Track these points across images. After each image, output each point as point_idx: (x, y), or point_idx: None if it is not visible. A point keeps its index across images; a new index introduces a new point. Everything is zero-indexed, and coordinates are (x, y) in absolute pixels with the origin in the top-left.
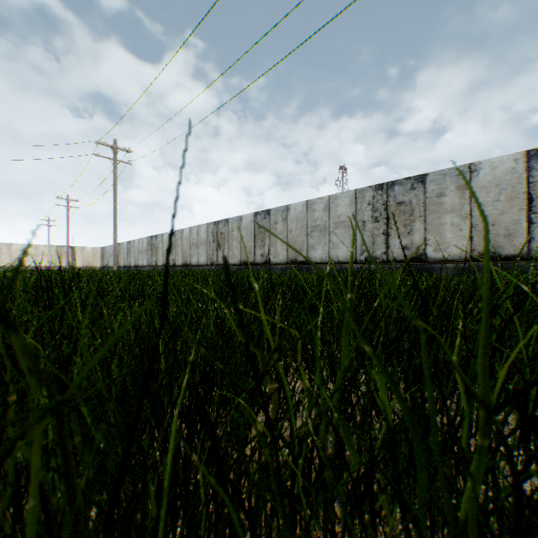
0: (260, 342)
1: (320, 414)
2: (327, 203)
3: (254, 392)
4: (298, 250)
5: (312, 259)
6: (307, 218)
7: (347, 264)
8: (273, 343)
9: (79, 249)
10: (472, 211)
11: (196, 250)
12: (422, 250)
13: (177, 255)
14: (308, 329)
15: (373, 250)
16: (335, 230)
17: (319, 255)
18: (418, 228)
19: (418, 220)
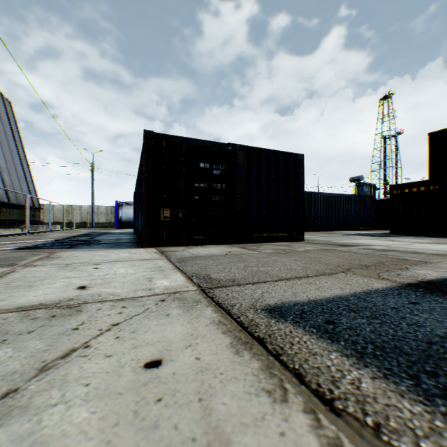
0: None
1: None
2: None
3: None
4: None
5: None
6: None
7: None
8: None
9: None
10: (54, 213)
11: None
12: (44, 220)
13: None
14: None
15: None
16: None
17: None
18: (43, 215)
19: (43, 214)
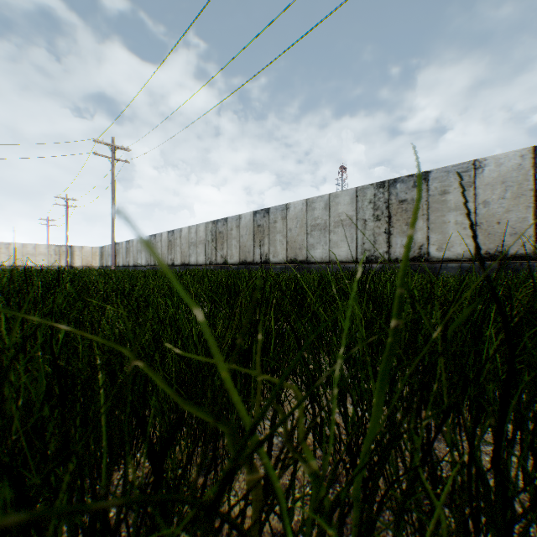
0: (252, 356)
1: (333, 510)
2: (327, 201)
3: (213, 504)
4: (298, 249)
5: (312, 258)
6: (307, 217)
7: (348, 263)
8: (247, 418)
9: (78, 248)
10: (476, 209)
11: (194, 250)
12: (425, 249)
13: (176, 255)
14: (314, 385)
15: (374, 250)
16: (336, 229)
17: (319, 255)
18: (420, 226)
19: (420, 219)
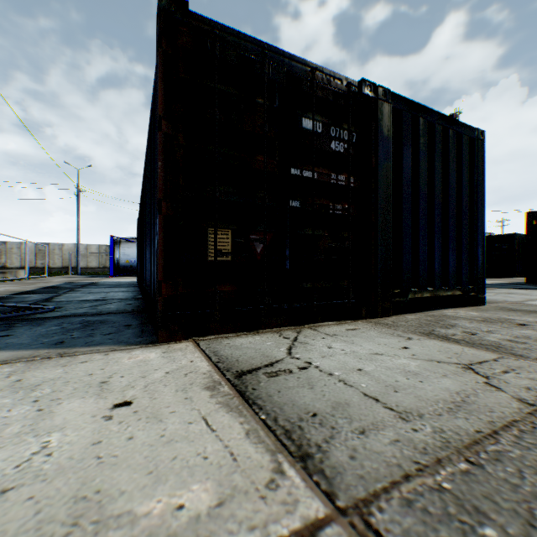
0: None
1: None
2: None
3: None
4: None
5: None
6: None
7: None
8: None
9: None
10: (23, 255)
11: None
12: (7, 264)
13: None
14: None
15: None
16: None
17: None
18: (5, 257)
19: (5, 255)
